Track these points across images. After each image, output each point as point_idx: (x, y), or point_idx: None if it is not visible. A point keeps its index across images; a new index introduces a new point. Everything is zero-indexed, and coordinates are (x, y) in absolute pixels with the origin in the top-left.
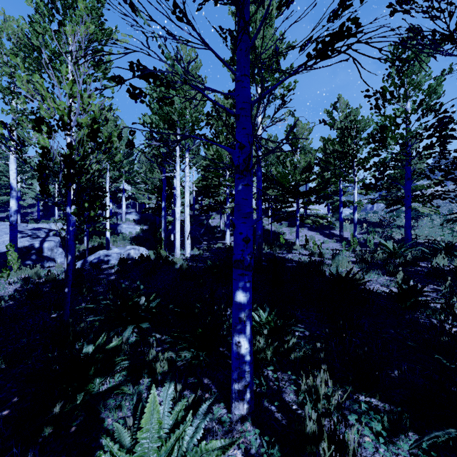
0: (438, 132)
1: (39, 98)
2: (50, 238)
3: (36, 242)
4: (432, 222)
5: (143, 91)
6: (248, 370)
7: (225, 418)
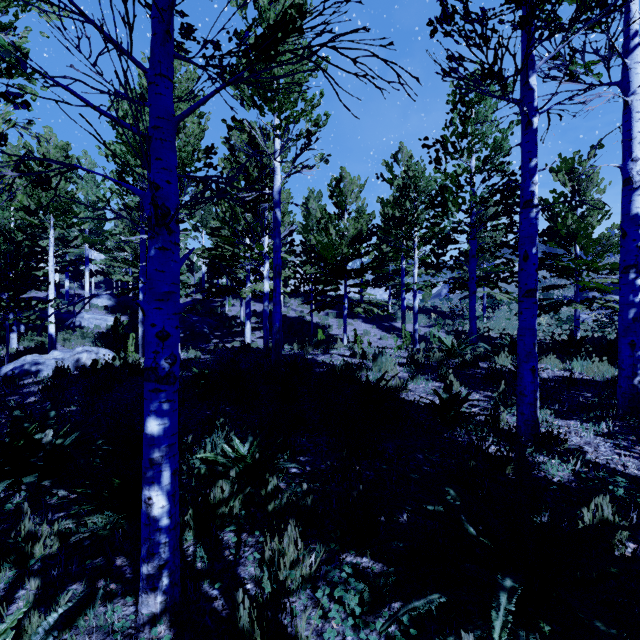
0: (504, 199)
1: None
2: None
3: None
4: (510, 312)
5: None
6: (165, 541)
7: (122, 623)
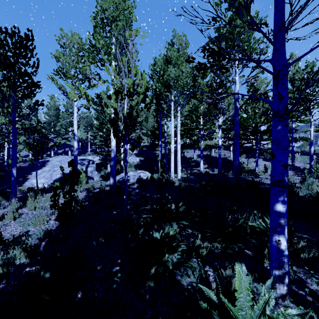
0: None
1: (97, 79)
2: (90, 165)
3: (83, 167)
4: None
5: (207, 66)
6: (286, 261)
7: None
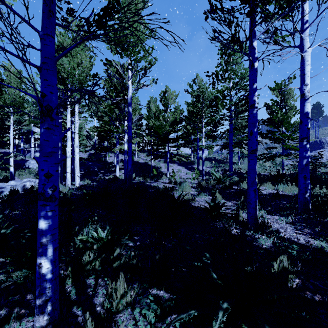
0: (246, 103)
1: None
2: None
3: None
4: None
5: None
6: (49, 286)
7: None
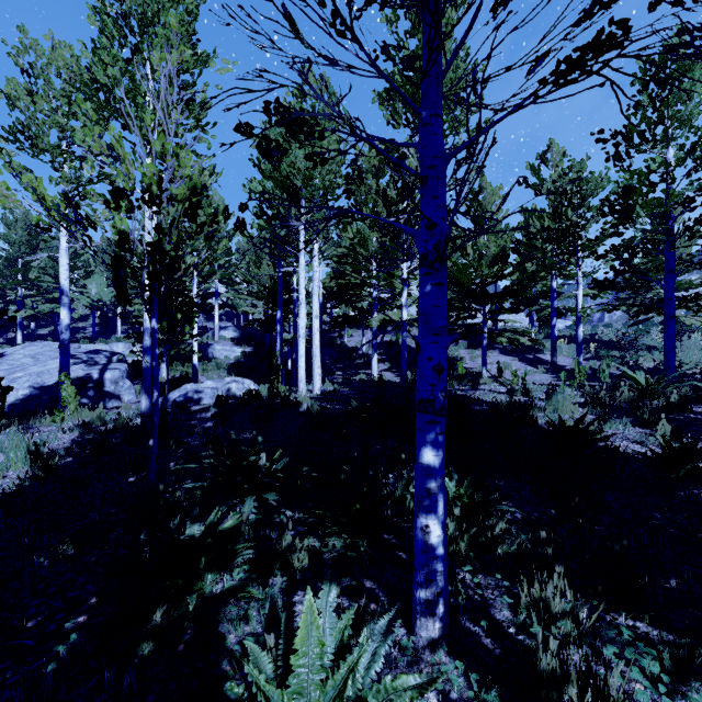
0: None
1: (106, 159)
2: (113, 365)
3: (93, 371)
4: None
5: (281, 145)
6: (440, 569)
7: (406, 641)
